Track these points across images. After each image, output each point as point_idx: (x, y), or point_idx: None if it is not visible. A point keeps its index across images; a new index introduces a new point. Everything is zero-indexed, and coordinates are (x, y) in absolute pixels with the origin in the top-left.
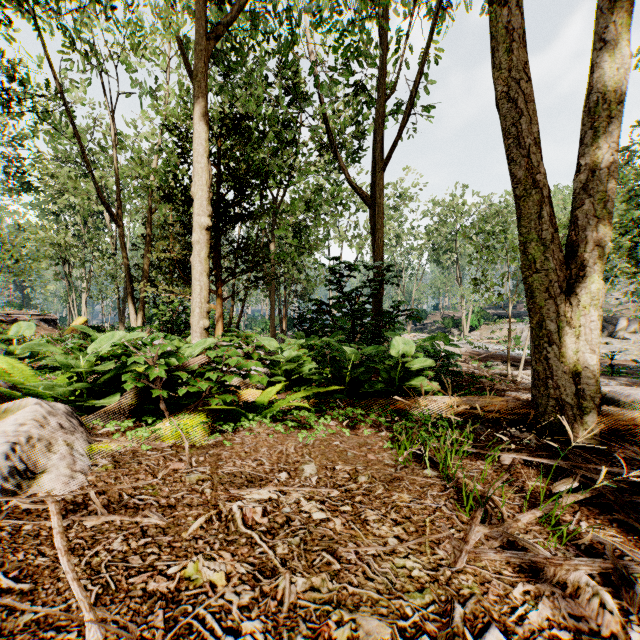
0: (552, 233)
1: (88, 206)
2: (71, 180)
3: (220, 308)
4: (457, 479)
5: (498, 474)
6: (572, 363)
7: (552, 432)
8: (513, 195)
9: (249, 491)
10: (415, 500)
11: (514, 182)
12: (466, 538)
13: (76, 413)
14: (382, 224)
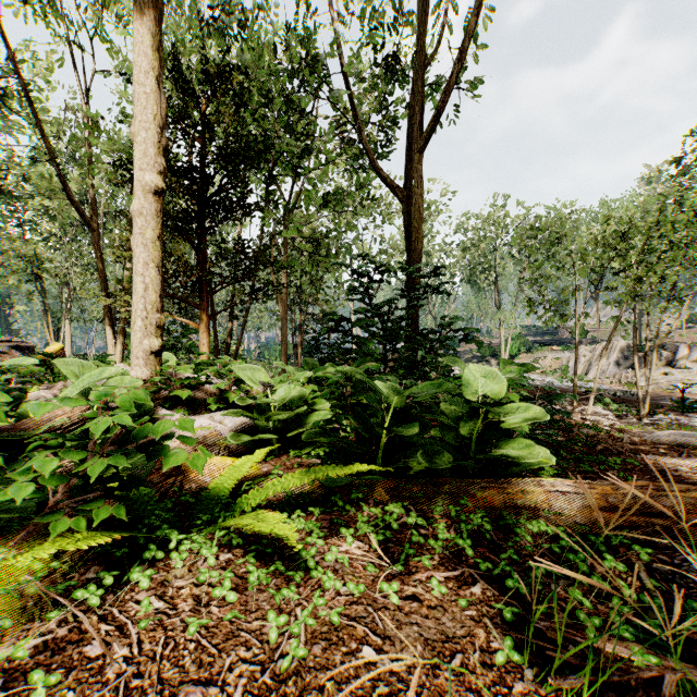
0: None
1: (67, 213)
2: (44, 180)
3: (205, 328)
4: None
5: None
6: None
7: None
8: None
9: None
10: None
11: None
12: None
13: None
14: (419, 221)
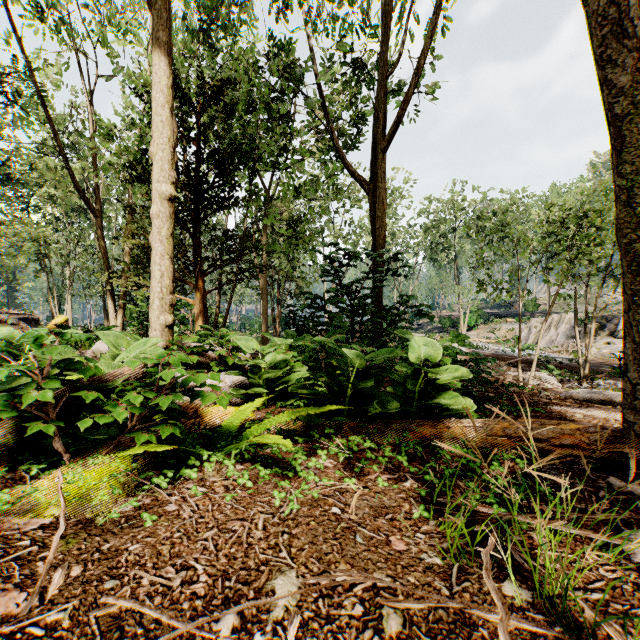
0: None
1: (70, 199)
2: (51, 171)
3: (200, 304)
4: (593, 632)
5: None
6: None
7: None
8: (609, 115)
9: None
10: None
11: (611, 94)
12: None
13: None
14: (383, 211)
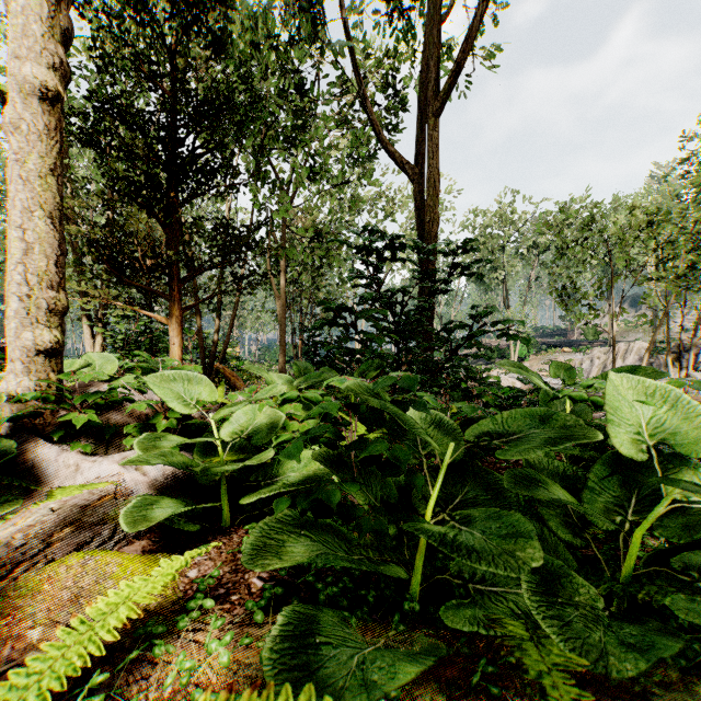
0: None
1: None
2: None
3: (176, 323)
4: None
5: None
6: None
7: None
8: None
9: None
10: None
11: None
12: None
13: None
14: (435, 199)
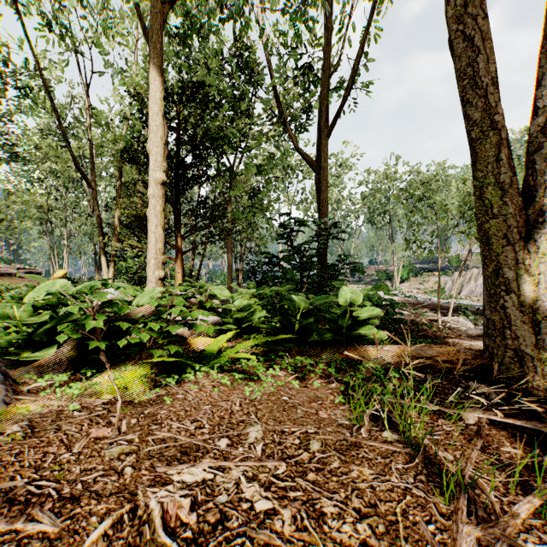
0: (510, 177)
1: (68, 173)
2: (52, 150)
3: (180, 261)
4: (424, 448)
5: (466, 437)
6: (530, 312)
7: (510, 384)
8: (468, 138)
9: (180, 468)
10: (379, 477)
11: (469, 124)
12: (455, 545)
13: (7, 366)
14: (326, 186)
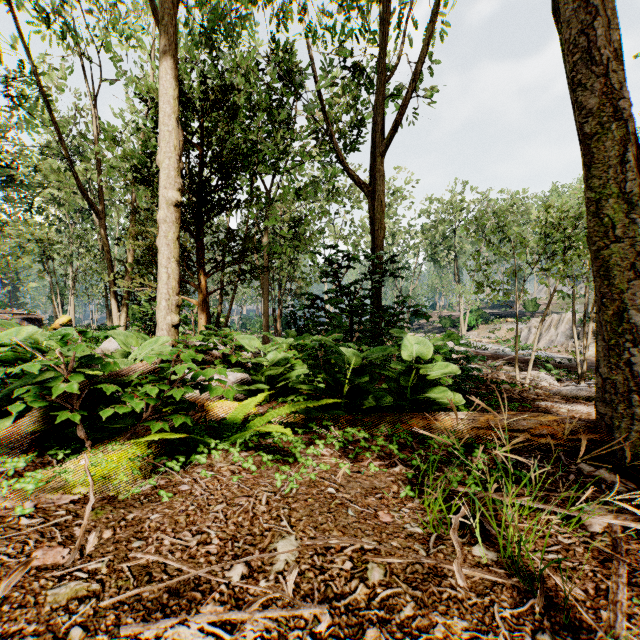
0: (638, 185)
1: (73, 200)
2: (54, 172)
3: (203, 304)
4: (541, 580)
5: (595, 556)
6: None
7: (637, 469)
8: (580, 134)
9: (162, 625)
10: (477, 636)
11: (581, 115)
12: None
13: None
14: (382, 213)
